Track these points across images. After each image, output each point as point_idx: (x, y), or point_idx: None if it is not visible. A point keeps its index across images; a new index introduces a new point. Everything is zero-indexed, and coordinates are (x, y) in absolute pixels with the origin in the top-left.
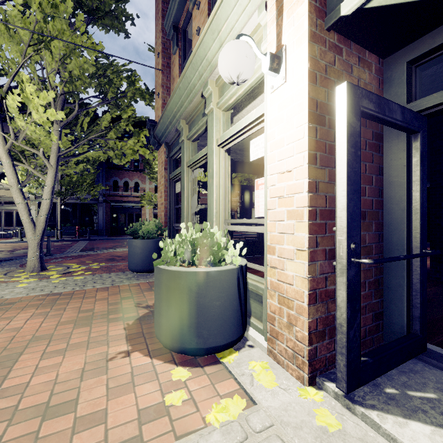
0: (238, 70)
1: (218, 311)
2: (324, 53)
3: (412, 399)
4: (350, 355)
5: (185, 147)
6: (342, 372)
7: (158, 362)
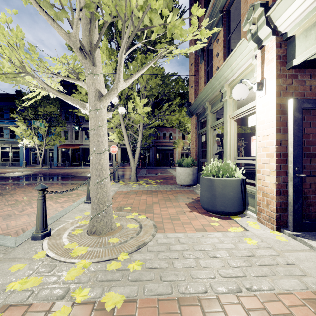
0: (241, 96)
1: (231, 197)
2: (285, 81)
3: None
4: (295, 216)
5: (209, 117)
6: (291, 222)
7: (204, 215)
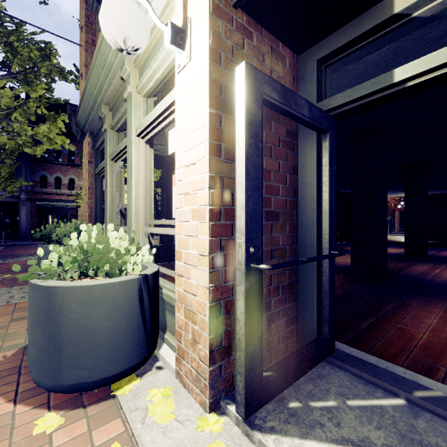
0: (123, 32)
1: (109, 333)
2: (230, 32)
3: (313, 411)
4: (249, 374)
5: (108, 137)
6: (241, 394)
7: (25, 408)
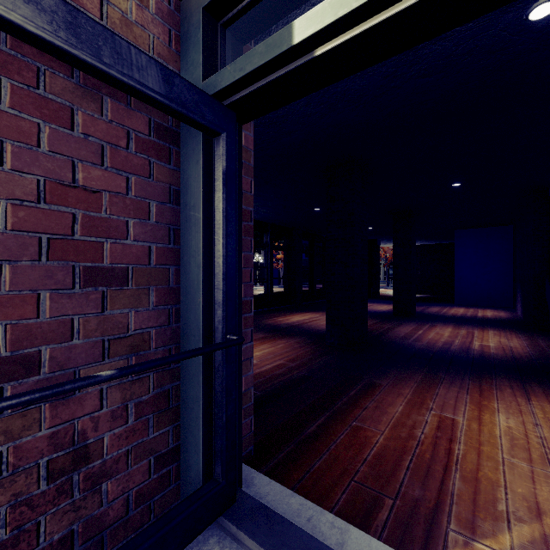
0: None
1: None
2: None
3: None
4: None
5: None
6: None
7: None
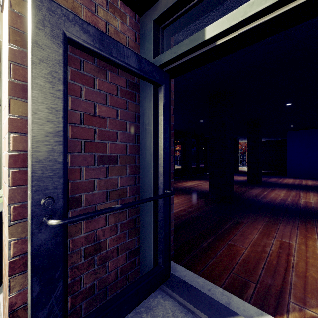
0: None
1: None
2: None
3: None
4: None
5: None
6: None
7: None
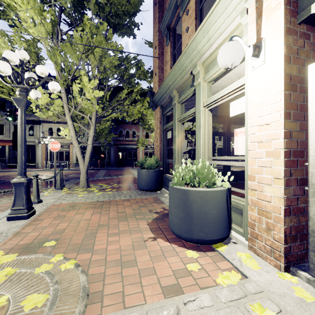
0: (232, 60)
1: (214, 216)
2: (296, 41)
3: None
4: None
5: (176, 108)
6: (314, 264)
7: (175, 246)
